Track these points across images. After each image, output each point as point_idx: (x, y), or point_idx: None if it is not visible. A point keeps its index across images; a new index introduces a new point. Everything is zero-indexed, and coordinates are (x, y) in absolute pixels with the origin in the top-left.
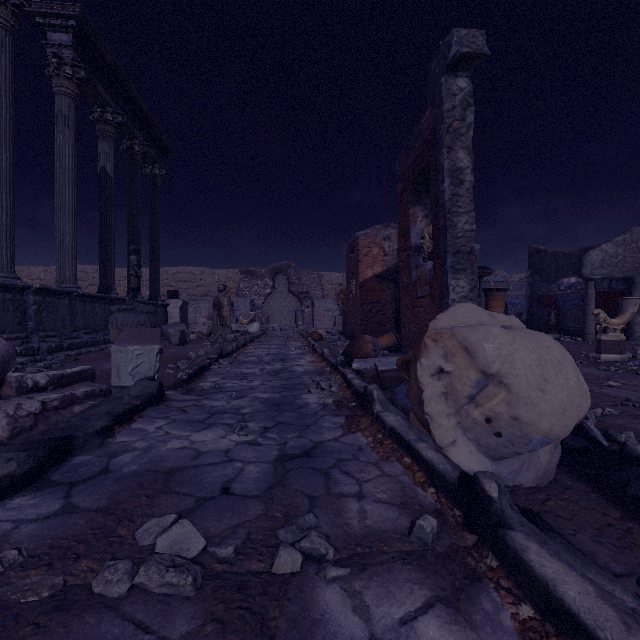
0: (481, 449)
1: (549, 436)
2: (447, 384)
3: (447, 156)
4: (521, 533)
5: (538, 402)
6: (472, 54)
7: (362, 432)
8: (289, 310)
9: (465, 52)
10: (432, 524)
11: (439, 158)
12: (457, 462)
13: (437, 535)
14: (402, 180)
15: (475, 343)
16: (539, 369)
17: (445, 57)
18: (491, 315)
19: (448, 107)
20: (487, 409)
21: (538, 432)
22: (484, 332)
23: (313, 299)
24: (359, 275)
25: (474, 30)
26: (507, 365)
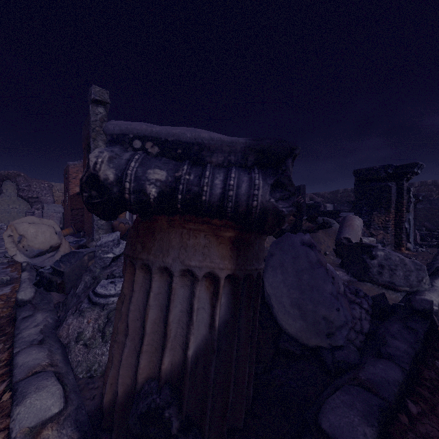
0: (26, 256)
1: (40, 249)
2: (13, 239)
3: (93, 142)
4: (26, 271)
5: (34, 241)
6: (102, 101)
7: (12, 268)
8: (18, 211)
9: (98, 99)
10: (8, 278)
11: (90, 142)
12: (17, 260)
13: (10, 281)
14: (84, 142)
15: (18, 227)
16: (36, 233)
17: (91, 96)
18: (42, 220)
19: (93, 120)
20: (22, 244)
21: (36, 248)
22: (21, 224)
23: (44, 203)
24: (70, 190)
25: (103, 90)
26: (26, 232)
